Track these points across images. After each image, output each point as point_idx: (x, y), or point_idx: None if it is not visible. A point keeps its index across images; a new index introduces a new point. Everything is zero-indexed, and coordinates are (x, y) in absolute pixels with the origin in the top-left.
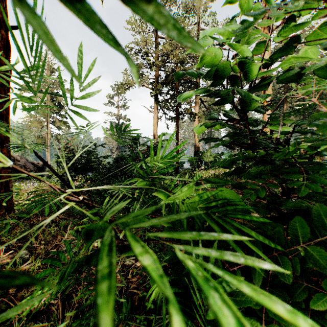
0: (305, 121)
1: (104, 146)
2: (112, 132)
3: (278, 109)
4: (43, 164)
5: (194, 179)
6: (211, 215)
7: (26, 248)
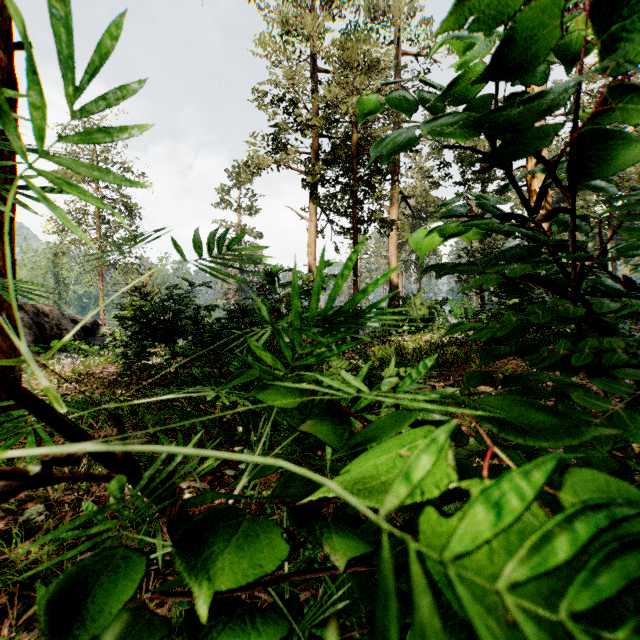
0: None
1: (209, 287)
2: (197, 250)
3: None
4: (93, 321)
5: (413, 375)
6: None
7: (40, 500)
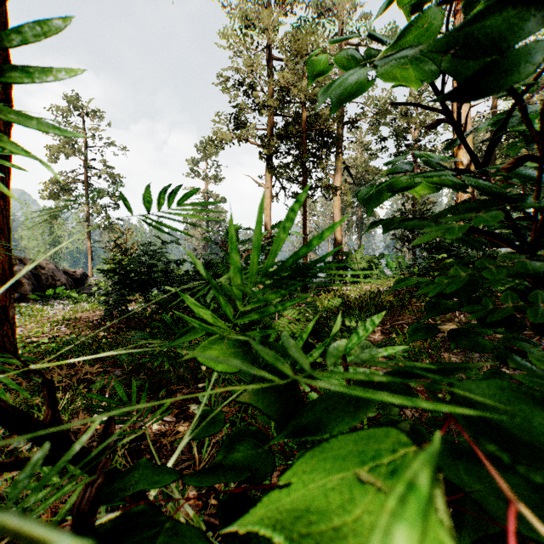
0: None
1: (179, 244)
2: (145, 205)
3: None
4: (82, 273)
5: (360, 333)
6: None
7: None
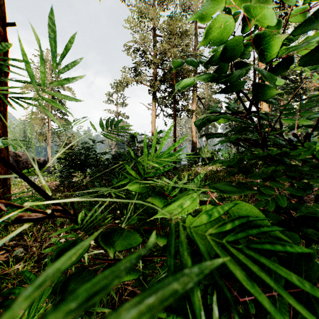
0: (315, 115)
1: (103, 143)
2: (102, 127)
3: (274, 106)
4: (44, 160)
5: (194, 181)
6: (227, 246)
7: (21, 246)
